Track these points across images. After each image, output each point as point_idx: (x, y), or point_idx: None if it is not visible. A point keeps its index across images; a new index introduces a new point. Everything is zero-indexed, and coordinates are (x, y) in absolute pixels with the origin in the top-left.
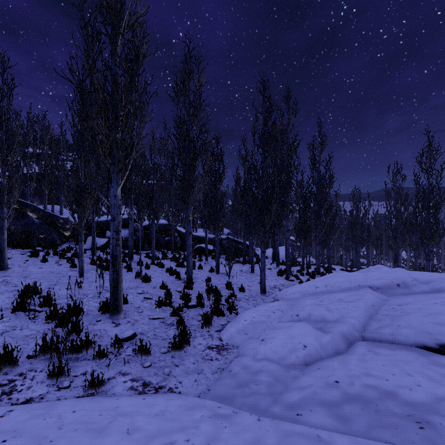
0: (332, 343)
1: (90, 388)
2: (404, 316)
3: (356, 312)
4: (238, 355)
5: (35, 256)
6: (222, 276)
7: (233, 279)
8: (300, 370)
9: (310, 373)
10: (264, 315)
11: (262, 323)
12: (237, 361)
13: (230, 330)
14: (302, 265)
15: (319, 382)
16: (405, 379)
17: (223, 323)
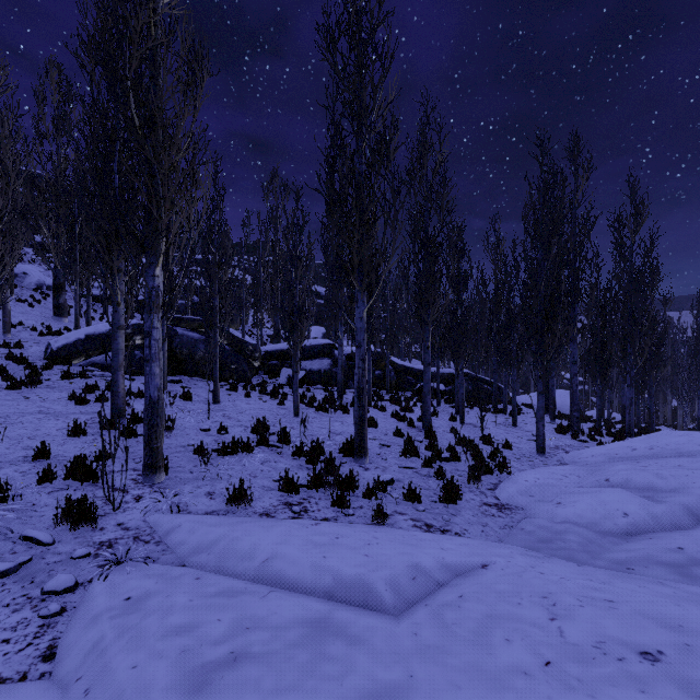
0: (668, 515)
1: (377, 518)
2: None
3: None
4: (526, 517)
5: (235, 390)
6: (469, 427)
7: (488, 432)
8: (620, 539)
9: (637, 541)
10: (552, 478)
11: (552, 486)
12: (527, 521)
13: (508, 489)
14: (598, 421)
15: (653, 547)
16: None
17: (494, 482)
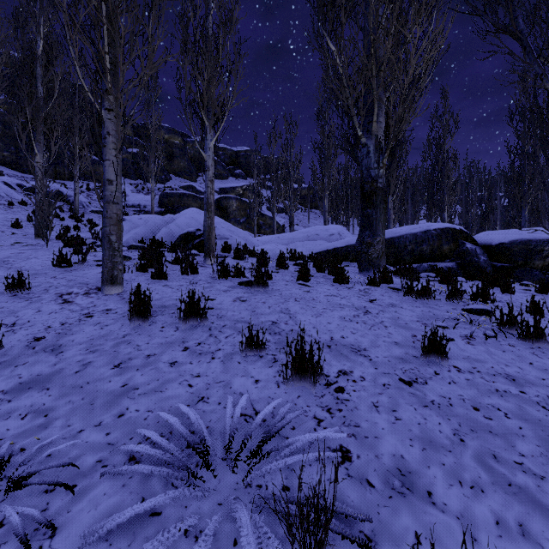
0: None
1: None
2: None
3: None
4: None
5: None
6: None
7: None
8: None
9: None
10: None
11: None
12: None
13: None
14: None
15: None
16: None
17: None
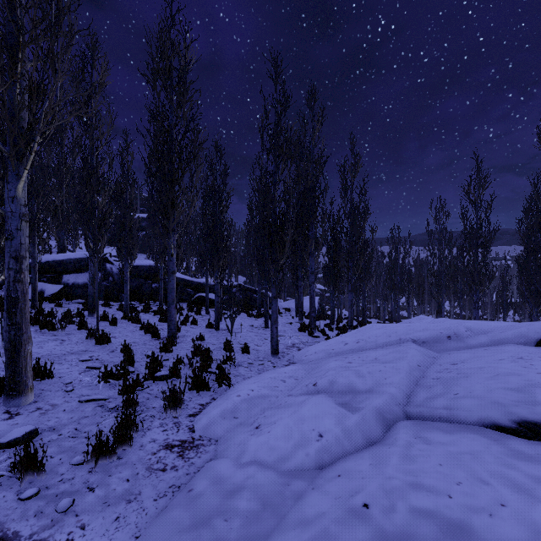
0: (361, 428)
1: None
2: (462, 379)
3: (396, 376)
4: (213, 457)
5: None
6: (223, 333)
7: (238, 336)
8: (308, 480)
9: (324, 486)
10: (269, 386)
11: (263, 399)
12: (208, 468)
13: (210, 413)
14: (332, 318)
15: (336, 507)
16: (478, 493)
17: (204, 402)
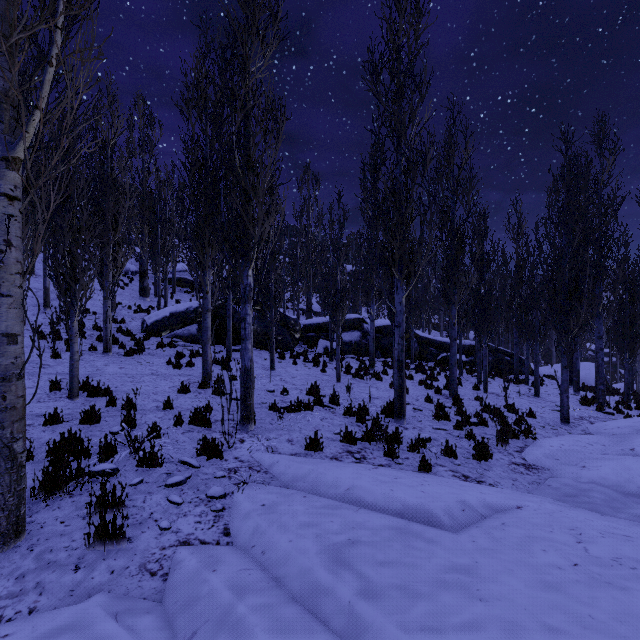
0: None
1: (422, 467)
2: None
3: None
4: (552, 476)
5: (283, 358)
6: (492, 396)
7: (511, 401)
8: None
9: None
10: (577, 445)
11: (576, 452)
12: (554, 480)
13: (534, 452)
14: (626, 394)
15: None
16: None
17: (520, 446)
